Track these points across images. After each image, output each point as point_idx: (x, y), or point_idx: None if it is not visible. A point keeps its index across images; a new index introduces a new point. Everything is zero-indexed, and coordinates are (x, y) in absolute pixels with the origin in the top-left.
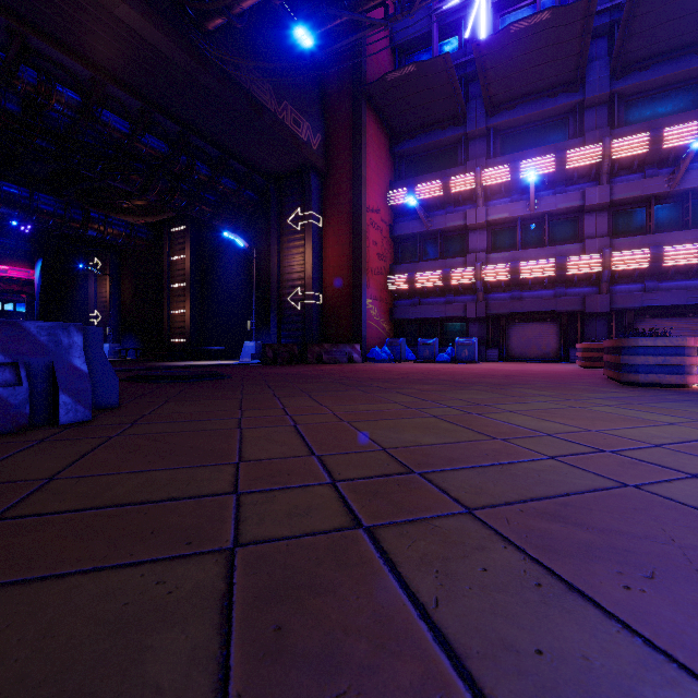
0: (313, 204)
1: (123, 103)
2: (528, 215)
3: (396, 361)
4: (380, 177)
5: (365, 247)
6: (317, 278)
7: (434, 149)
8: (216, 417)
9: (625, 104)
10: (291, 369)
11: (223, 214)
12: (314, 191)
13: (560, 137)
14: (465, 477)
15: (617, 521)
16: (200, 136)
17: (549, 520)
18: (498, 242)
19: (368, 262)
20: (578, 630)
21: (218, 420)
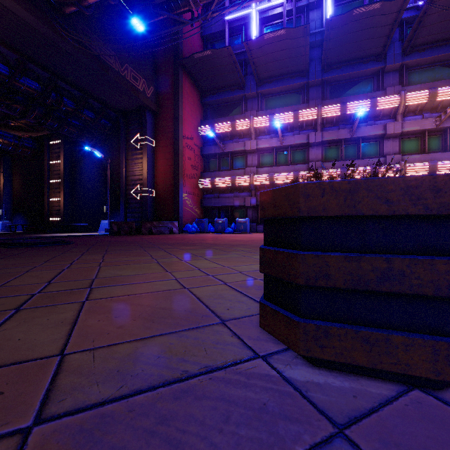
0: (148, 132)
1: (4, 54)
2: (279, 146)
3: (201, 232)
4: (193, 117)
5: (182, 160)
6: (151, 179)
7: (227, 102)
8: (22, 266)
9: (330, 86)
10: (125, 238)
11: (86, 134)
12: (149, 123)
13: (297, 102)
14: (113, 288)
15: (147, 301)
16: (65, 82)
17: (116, 302)
18: (264, 161)
19: (184, 170)
20: (49, 333)
21: (20, 268)
